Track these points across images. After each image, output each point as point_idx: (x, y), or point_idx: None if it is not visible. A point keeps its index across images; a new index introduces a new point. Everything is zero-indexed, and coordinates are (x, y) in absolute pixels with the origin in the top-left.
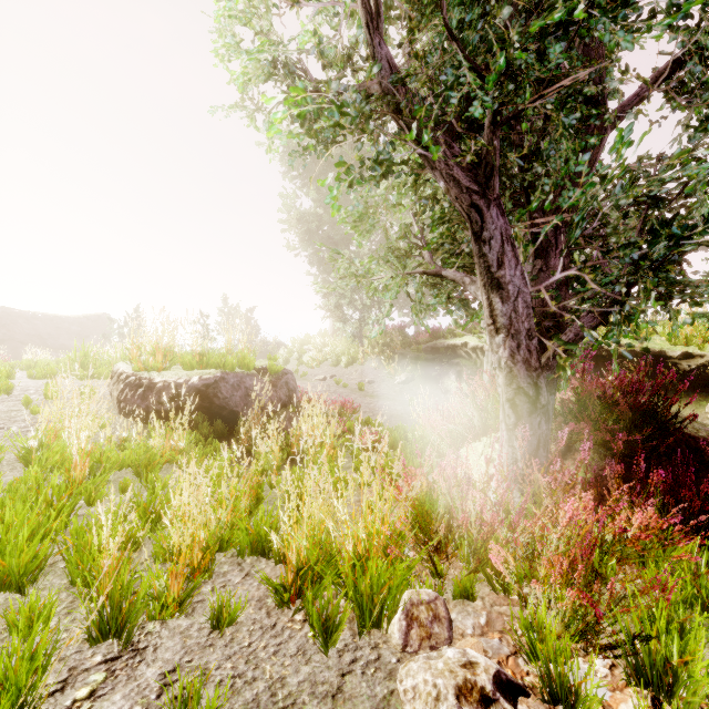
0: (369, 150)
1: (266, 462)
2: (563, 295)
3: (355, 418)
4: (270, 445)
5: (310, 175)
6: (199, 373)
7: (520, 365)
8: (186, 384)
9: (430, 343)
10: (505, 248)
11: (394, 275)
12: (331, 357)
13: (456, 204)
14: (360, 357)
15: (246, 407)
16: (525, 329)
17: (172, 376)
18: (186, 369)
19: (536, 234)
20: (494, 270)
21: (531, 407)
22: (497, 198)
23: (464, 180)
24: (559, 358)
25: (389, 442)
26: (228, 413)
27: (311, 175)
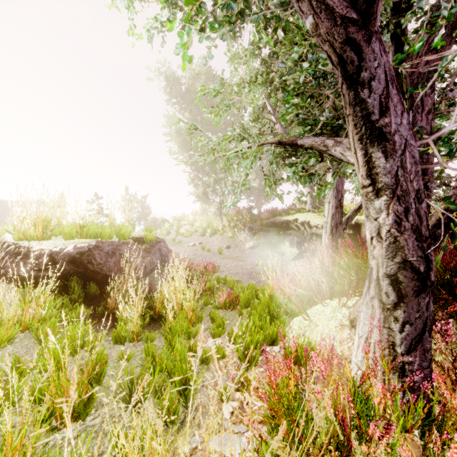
0: (226, 52)
1: (125, 329)
2: (431, 159)
3: (214, 277)
4: (133, 310)
5: (185, 101)
6: (75, 242)
7: (408, 233)
8: (61, 252)
9: (270, 219)
10: (390, 90)
11: (251, 140)
12: (200, 229)
13: (326, 45)
14: (220, 229)
15: (120, 271)
16: (414, 190)
17: (49, 244)
18: (66, 238)
19: (402, 94)
20: (375, 118)
21: (420, 285)
22: (378, 32)
23: (340, 6)
24: (454, 225)
25: (243, 301)
26: (102, 277)
27: (186, 101)
